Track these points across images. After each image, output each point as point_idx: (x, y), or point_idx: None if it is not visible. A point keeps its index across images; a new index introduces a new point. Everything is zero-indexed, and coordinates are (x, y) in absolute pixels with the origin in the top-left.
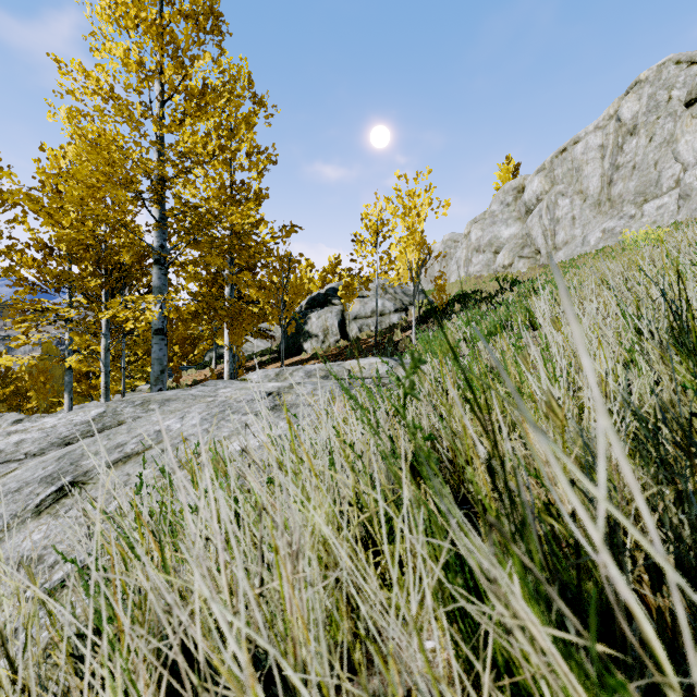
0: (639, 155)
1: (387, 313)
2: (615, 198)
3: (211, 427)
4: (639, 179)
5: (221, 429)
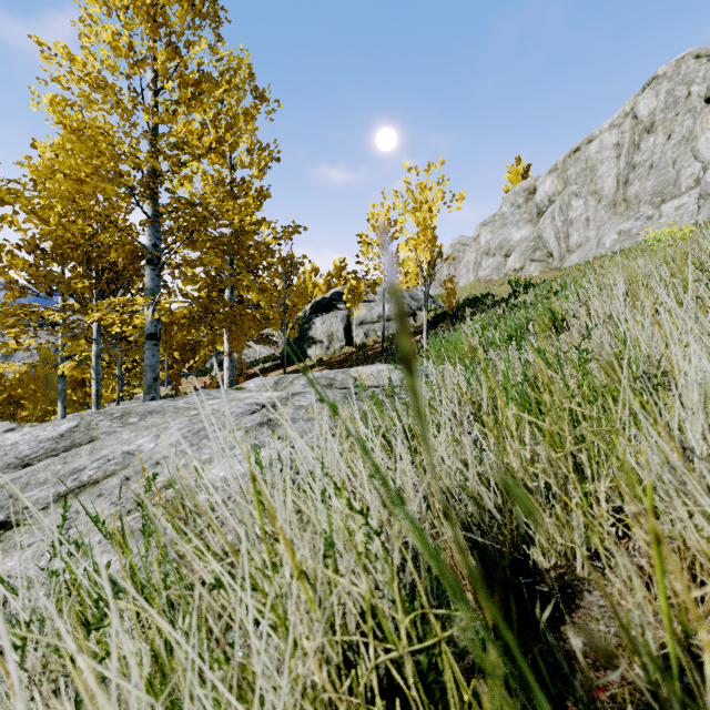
0: (657, 153)
1: (394, 318)
2: (632, 199)
3: (190, 447)
4: (657, 178)
5: (202, 450)
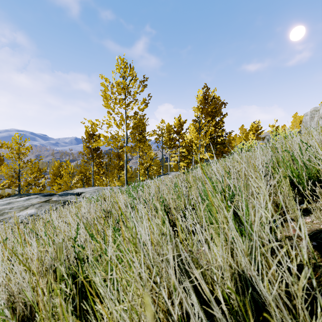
0: None
1: None
2: None
3: None
4: None
5: None
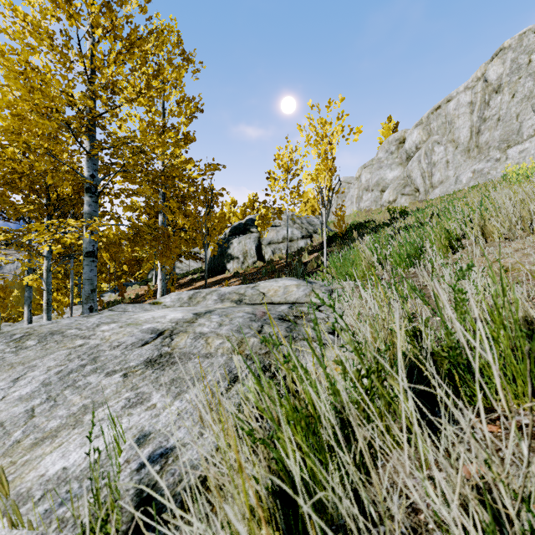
0: (503, 109)
1: (295, 239)
2: (483, 145)
3: (43, 404)
4: (503, 128)
5: (55, 410)
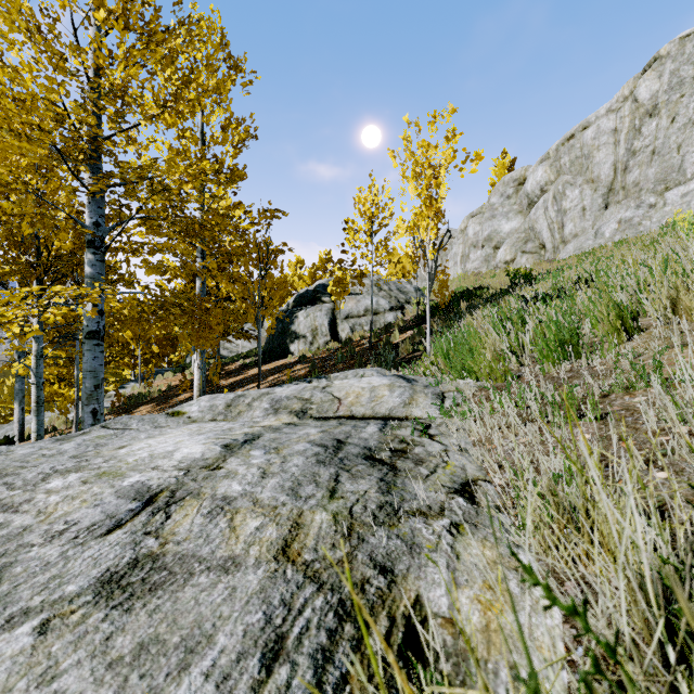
0: (660, 138)
1: (381, 311)
2: (631, 187)
3: None
4: (660, 164)
5: None
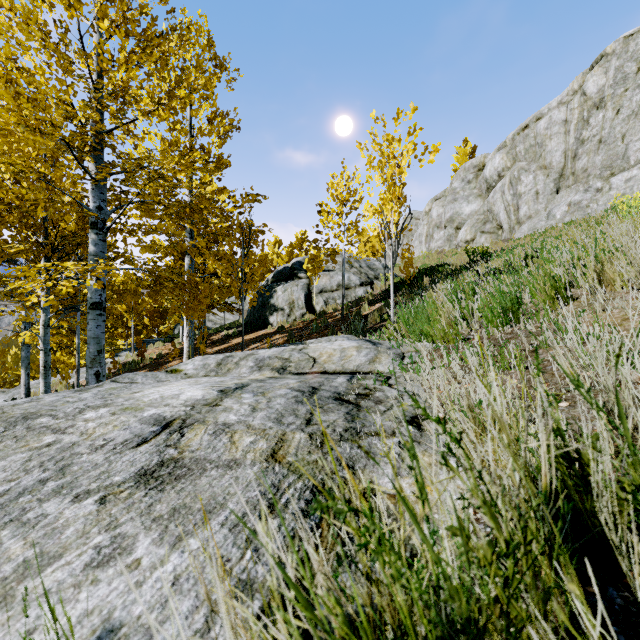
0: (606, 128)
1: (352, 286)
2: (580, 172)
3: None
4: (606, 152)
5: None
